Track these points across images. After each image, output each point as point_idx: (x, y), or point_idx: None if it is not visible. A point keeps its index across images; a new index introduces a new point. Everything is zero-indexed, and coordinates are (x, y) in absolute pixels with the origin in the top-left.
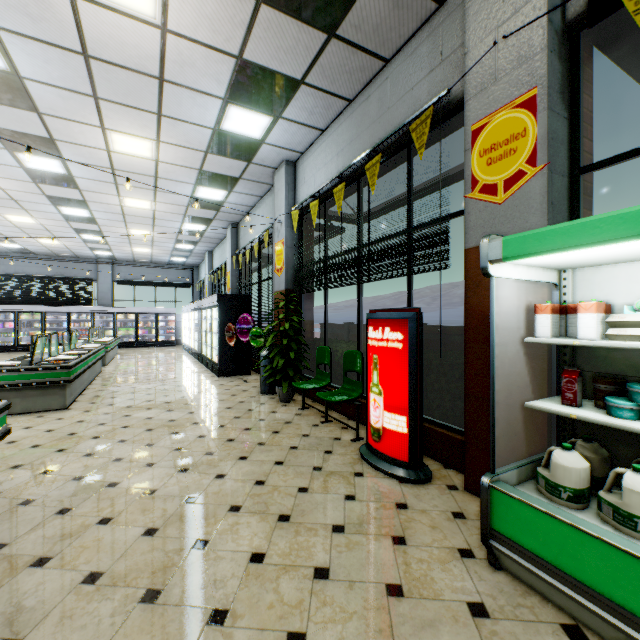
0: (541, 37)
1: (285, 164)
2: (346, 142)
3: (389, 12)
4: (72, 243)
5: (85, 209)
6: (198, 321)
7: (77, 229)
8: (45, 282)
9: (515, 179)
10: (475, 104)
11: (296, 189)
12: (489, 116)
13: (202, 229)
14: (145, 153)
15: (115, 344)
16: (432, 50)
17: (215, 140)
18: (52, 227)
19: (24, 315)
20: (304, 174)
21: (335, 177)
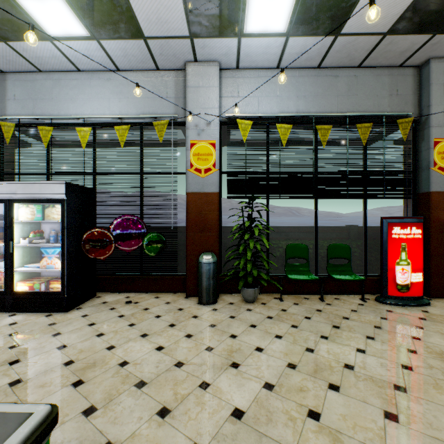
0: None
1: (219, 66)
2: (310, 93)
3: (398, 51)
4: None
5: None
6: None
7: None
8: None
9: None
10: (435, 130)
11: (220, 96)
12: (442, 139)
13: None
14: None
15: None
16: (391, 84)
17: None
18: None
19: None
20: (238, 88)
21: (307, 115)
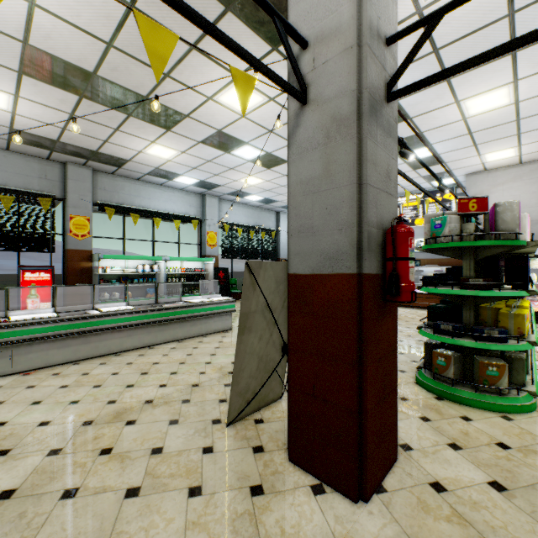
0: (92, 207)
1: None
2: None
3: (35, 151)
4: None
5: None
6: None
7: None
8: None
9: (85, 236)
10: (72, 209)
11: None
12: (77, 216)
13: None
14: None
15: None
16: (41, 170)
17: None
18: None
19: None
20: None
21: None
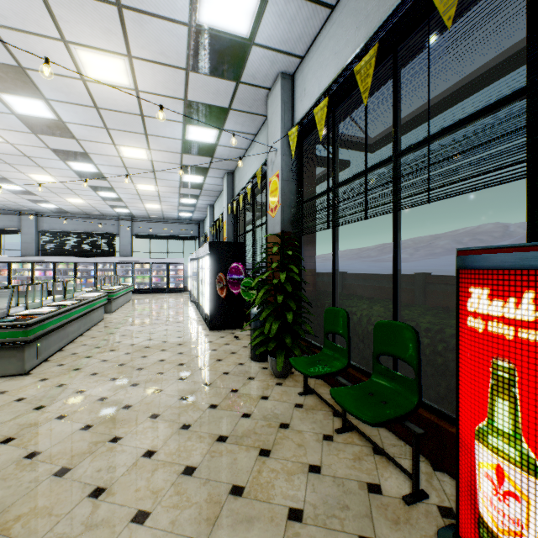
0: None
1: (280, 77)
2: None
3: None
4: (94, 201)
5: (90, 163)
6: (197, 270)
7: (92, 186)
8: (78, 237)
9: None
10: None
11: (294, 108)
12: None
13: (200, 181)
14: (121, 79)
15: (126, 291)
16: None
17: (194, 46)
18: (71, 185)
19: (61, 265)
20: (304, 84)
21: (355, 54)
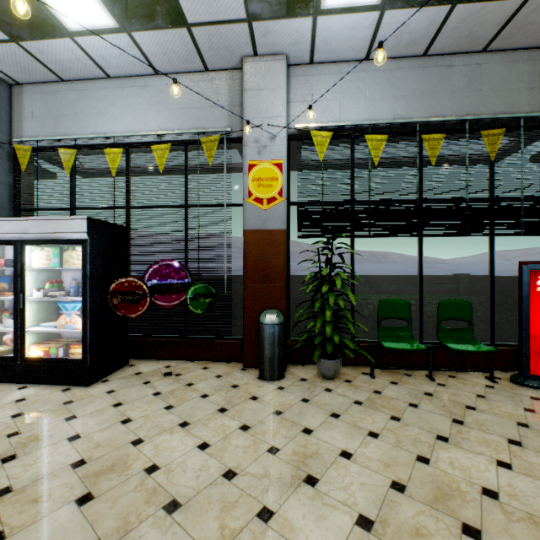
0: None
1: (286, 60)
2: (412, 91)
3: None
4: None
5: None
6: None
7: None
8: None
9: None
10: None
11: (288, 101)
12: None
13: None
14: None
15: None
16: (532, 73)
17: None
18: None
19: None
20: (312, 90)
21: (409, 121)
